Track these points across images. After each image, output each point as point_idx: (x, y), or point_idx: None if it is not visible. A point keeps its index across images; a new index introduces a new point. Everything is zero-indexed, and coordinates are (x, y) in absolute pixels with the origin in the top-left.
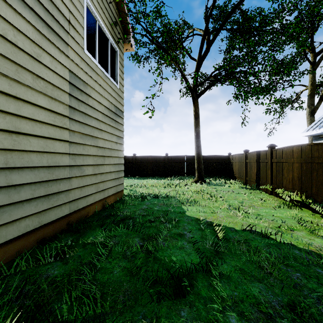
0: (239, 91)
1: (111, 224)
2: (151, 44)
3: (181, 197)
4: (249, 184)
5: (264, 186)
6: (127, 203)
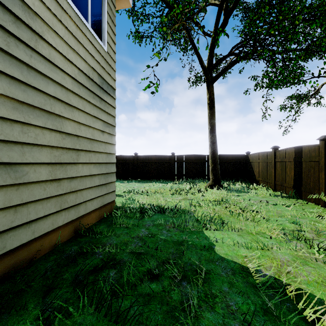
0: (272, 67)
1: (68, 287)
2: (155, 16)
3: (198, 210)
4: (281, 190)
5: (315, 196)
6: (116, 224)
